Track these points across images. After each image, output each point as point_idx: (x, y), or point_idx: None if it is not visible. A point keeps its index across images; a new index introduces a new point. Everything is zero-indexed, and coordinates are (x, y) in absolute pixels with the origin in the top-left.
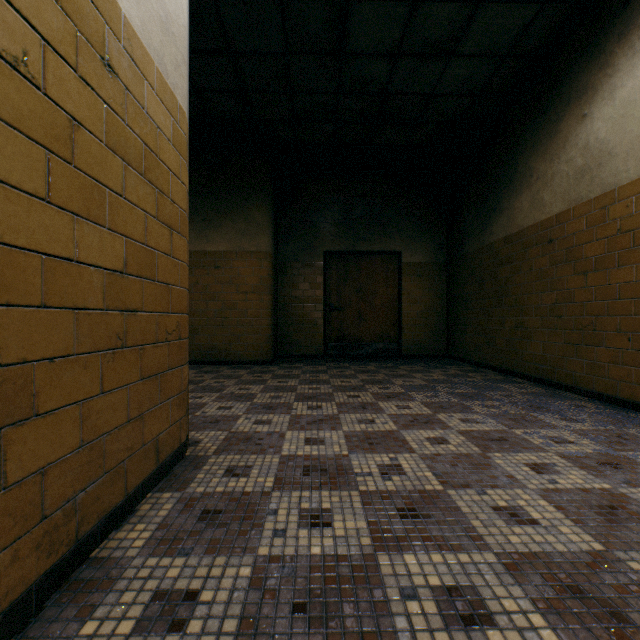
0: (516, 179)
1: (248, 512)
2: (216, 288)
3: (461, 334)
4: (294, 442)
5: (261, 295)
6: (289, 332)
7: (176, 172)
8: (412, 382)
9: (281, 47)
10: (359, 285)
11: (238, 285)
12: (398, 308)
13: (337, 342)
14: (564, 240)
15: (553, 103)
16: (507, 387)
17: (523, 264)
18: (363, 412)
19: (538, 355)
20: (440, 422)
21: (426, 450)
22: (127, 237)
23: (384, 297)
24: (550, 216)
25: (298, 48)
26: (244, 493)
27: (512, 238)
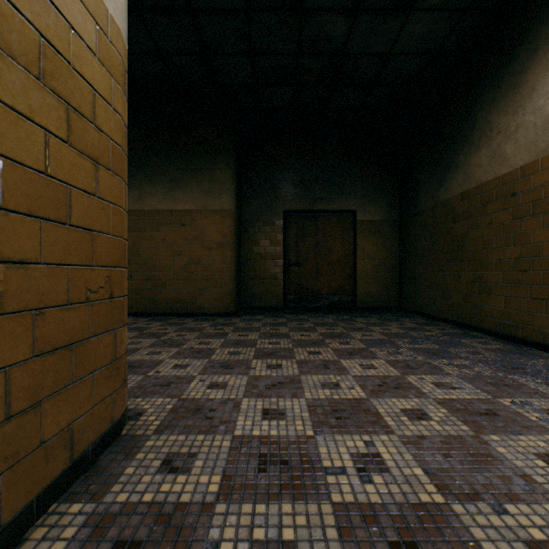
0: (474, 135)
1: (177, 548)
2: (182, 244)
3: (414, 288)
4: (250, 415)
5: (224, 251)
6: (251, 286)
7: (105, 95)
8: (371, 336)
9: (241, 3)
10: (316, 242)
11: (203, 242)
12: (353, 263)
13: (296, 295)
14: (530, 192)
15: (517, 54)
16: (469, 342)
17: (482, 219)
18: (326, 373)
19: (499, 310)
20: (412, 387)
21: (406, 429)
22: (4, 156)
23: (340, 253)
24: (513, 169)
25: (258, 4)
26: (178, 506)
27: (469, 194)
